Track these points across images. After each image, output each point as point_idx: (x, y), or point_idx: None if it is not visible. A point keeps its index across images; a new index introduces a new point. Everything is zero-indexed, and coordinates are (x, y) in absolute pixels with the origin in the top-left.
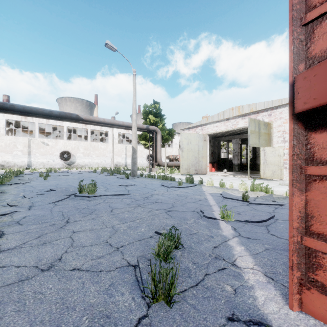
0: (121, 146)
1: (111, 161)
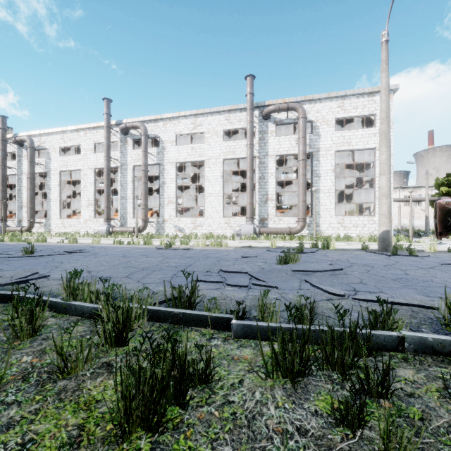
0: (407, 208)
1: (395, 223)
